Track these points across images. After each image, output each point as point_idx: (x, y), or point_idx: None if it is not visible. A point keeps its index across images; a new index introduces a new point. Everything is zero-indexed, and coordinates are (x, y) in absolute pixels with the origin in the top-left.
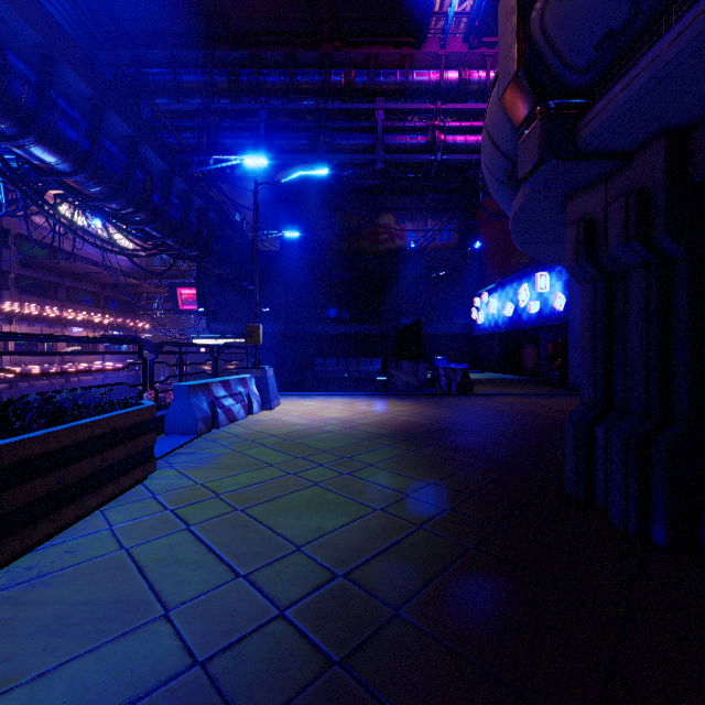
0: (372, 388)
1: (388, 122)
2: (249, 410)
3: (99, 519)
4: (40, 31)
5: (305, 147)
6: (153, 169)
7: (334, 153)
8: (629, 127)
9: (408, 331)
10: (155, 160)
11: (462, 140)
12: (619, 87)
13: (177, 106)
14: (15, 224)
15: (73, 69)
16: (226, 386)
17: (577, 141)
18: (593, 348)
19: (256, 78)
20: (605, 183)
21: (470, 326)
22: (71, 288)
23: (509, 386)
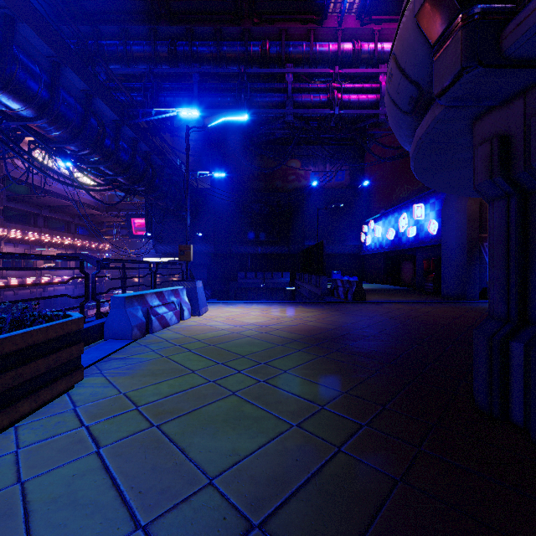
0: (283, 295)
1: (296, 84)
2: (181, 316)
3: (9, 438)
4: None
5: (230, 103)
6: (106, 119)
7: (253, 108)
8: None
9: (311, 250)
10: (107, 111)
11: (355, 98)
12: None
13: (127, 70)
14: (3, 167)
15: (32, 29)
16: (160, 296)
17: (505, 46)
18: (506, 263)
19: (190, 48)
20: (523, 97)
21: (360, 247)
22: (47, 217)
23: (393, 294)
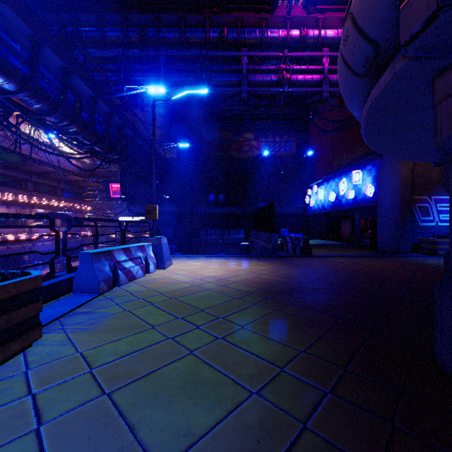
0: (239, 250)
1: (250, 66)
2: (147, 270)
3: None
4: None
5: (192, 82)
6: (83, 94)
7: (212, 87)
8: None
9: (263, 211)
10: (84, 87)
11: (301, 78)
12: None
13: (103, 53)
14: None
15: (12, 10)
16: (127, 252)
17: None
18: None
19: (158, 34)
20: None
21: (304, 208)
22: (36, 182)
23: (335, 249)
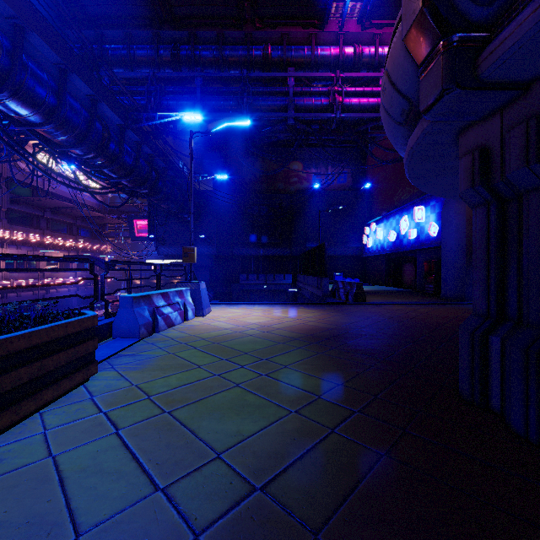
0: (285, 297)
1: (297, 88)
2: (185, 316)
3: (36, 422)
4: (12, 4)
5: (232, 107)
6: (110, 123)
7: (255, 112)
8: (535, 52)
9: (313, 252)
10: (112, 115)
11: (356, 101)
12: (530, 9)
13: (131, 74)
14: (6, 169)
15: (41, 38)
16: (165, 297)
17: (480, 71)
18: (486, 265)
19: (193, 52)
20: (500, 114)
21: (362, 249)
22: (50, 219)
23: (394, 296)
